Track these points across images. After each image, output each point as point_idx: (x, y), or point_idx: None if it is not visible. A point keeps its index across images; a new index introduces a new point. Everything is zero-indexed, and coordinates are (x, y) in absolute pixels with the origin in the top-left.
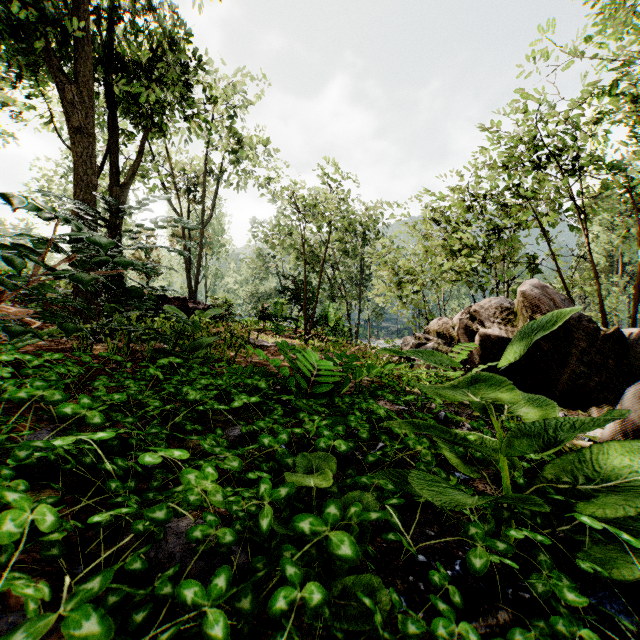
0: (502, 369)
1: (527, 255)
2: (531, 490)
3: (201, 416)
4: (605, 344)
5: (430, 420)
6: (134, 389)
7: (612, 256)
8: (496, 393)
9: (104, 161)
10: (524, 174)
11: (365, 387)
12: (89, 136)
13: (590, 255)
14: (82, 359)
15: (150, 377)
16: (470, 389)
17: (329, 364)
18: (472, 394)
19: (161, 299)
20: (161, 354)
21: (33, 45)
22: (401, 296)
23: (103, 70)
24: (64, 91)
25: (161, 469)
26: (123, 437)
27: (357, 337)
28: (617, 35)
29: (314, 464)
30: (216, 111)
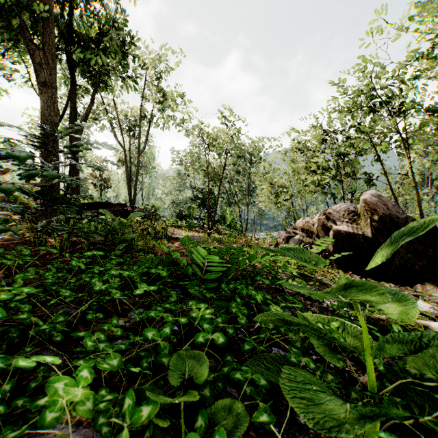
0: (349, 255)
1: (366, 173)
2: (395, 384)
3: (113, 299)
4: (425, 237)
5: (298, 303)
6: (48, 281)
7: (423, 174)
8: (364, 296)
9: (66, 107)
10: (364, 115)
11: (247, 273)
12: (52, 88)
13: (412, 173)
14: (23, 252)
15: (75, 267)
16: (339, 292)
17: (216, 258)
18: (341, 296)
19: (108, 205)
20: (96, 246)
21: (12, 23)
22: (276, 202)
23: (64, 42)
24: (34, 56)
25: (46, 366)
26: (35, 324)
27: (246, 231)
28: (432, 15)
29: (188, 366)
30: (148, 75)
